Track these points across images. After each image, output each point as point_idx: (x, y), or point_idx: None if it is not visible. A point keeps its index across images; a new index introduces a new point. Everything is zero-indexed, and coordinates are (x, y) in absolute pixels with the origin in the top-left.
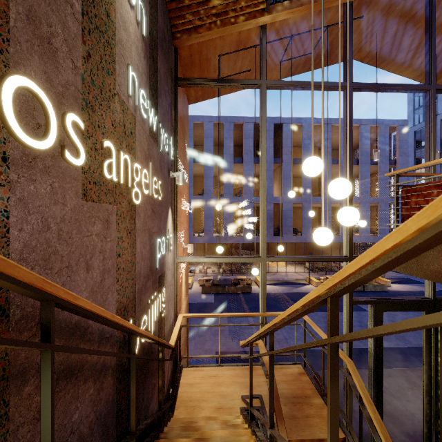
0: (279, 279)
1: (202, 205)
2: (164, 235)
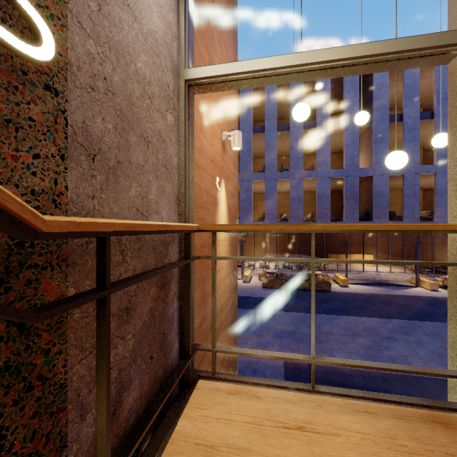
0: (367, 279)
1: (262, 188)
2: None
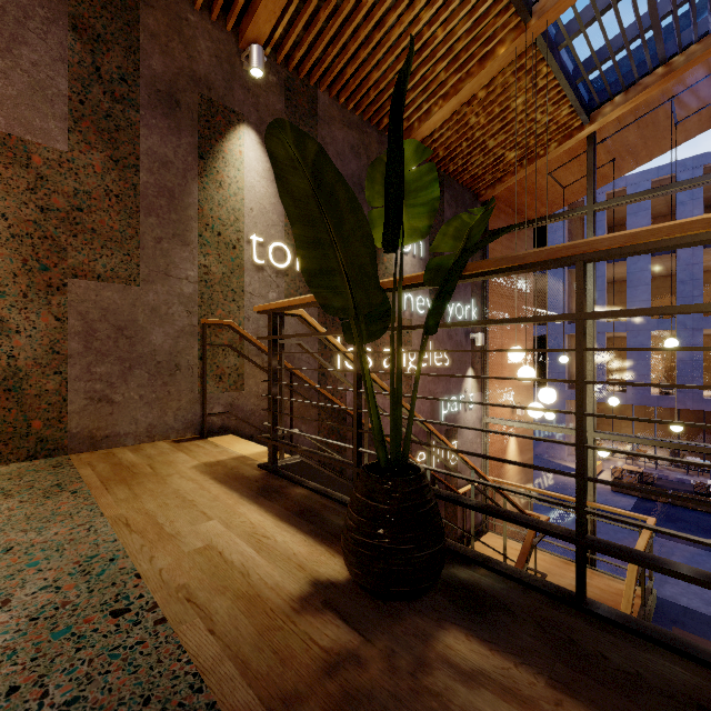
0: None
1: None
2: (457, 395)
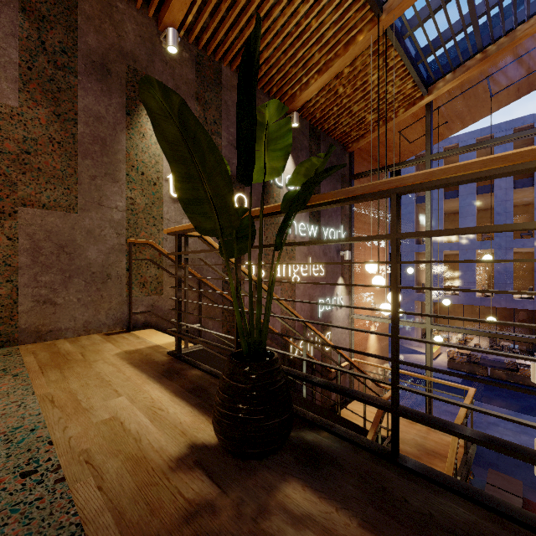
0: None
1: None
2: (330, 297)
